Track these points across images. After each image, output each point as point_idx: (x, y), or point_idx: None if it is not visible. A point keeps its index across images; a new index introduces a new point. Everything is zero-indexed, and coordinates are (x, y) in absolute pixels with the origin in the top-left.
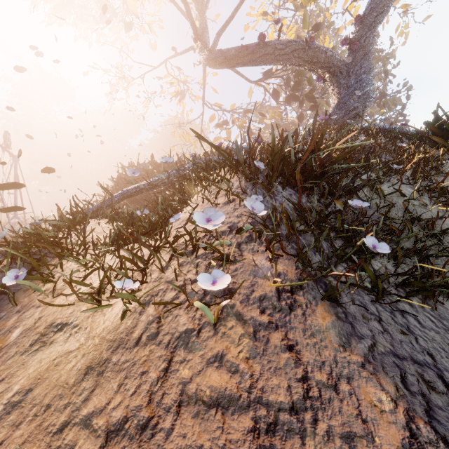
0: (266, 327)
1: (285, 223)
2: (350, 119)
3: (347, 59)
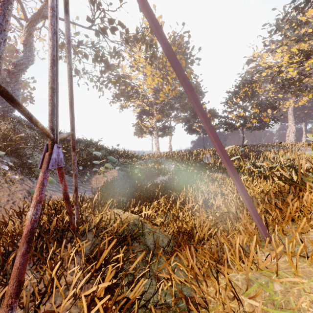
0: (21, 184)
1: (19, 167)
2: (9, 110)
3: (7, 79)
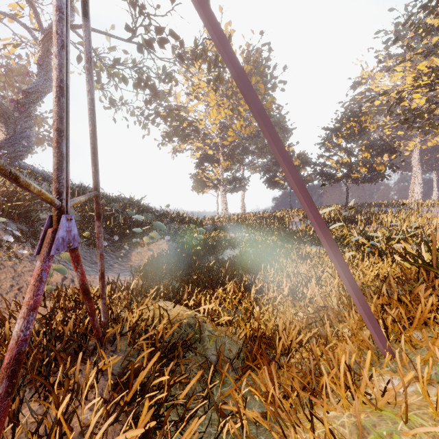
0: (32, 261)
1: (29, 238)
2: (18, 156)
3: (15, 113)
